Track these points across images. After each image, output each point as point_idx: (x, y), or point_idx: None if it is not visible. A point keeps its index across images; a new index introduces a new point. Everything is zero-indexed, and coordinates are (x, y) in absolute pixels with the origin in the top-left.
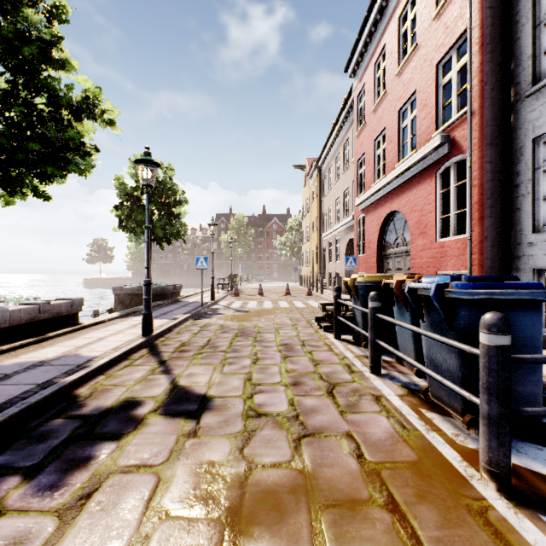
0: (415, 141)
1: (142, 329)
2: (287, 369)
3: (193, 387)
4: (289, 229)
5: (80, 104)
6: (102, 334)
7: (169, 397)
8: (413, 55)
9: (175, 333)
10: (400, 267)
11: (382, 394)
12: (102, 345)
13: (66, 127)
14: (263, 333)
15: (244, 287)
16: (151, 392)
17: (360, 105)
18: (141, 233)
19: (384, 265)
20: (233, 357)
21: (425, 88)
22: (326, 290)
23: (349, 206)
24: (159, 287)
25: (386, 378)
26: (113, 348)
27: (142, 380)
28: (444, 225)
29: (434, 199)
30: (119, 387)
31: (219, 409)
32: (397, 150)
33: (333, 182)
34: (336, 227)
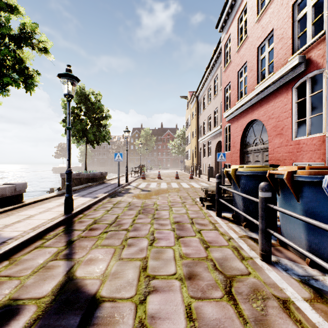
0: (263, 74)
1: (64, 208)
2: (181, 254)
3: (85, 281)
4: (177, 137)
5: (19, 34)
6: (34, 212)
7: (55, 298)
8: (270, 3)
9: (92, 210)
10: (258, 160)
11: (287, 297)
12: (26, 224)
13: (2, 47)
14: (159, 210)
15: (149, 172)
16: (39, 290)
17: (226, 50)
18: (79, 137)
19: (245, 158)
20: (133, 237)
21: (281, 25)
22: (201, 175)
23: (218, 120)
24: (91, 173)
25: (279, 268)
26: (33, 227)
27: (40, 269)
28: (298, 127)
29: (290, 107)
30: (12, 280)
31: (104, 325)
32: (256, 75)
33: (207, 105)
34: (209, 134)
